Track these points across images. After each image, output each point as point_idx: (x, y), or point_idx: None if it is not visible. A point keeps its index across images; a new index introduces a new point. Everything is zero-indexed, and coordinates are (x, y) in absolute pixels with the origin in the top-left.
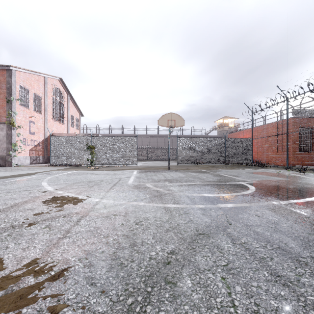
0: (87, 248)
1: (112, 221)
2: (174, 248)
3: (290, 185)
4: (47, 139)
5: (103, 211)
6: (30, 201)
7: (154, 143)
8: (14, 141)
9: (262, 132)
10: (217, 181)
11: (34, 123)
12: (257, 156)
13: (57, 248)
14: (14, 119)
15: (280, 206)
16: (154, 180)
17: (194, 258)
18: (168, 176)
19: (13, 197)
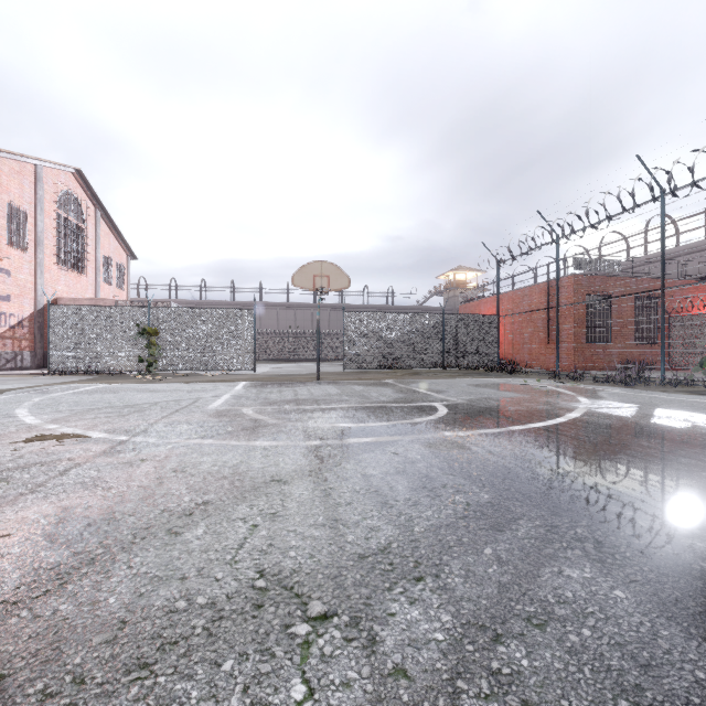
0: (65, 504)
1: (132, 468)
2: (213, 498)
3: (516, 406)
4: (43, 311)
5: (125, 455)
6: None
7: (306, 324)
8: None
9: (522, 303)
10: (391, 402)
11: (9, 275)
12: (512, 352)
13: (12, 506)
14: None
15: (451, 439)
16: (268, 401)
17: (233, 508)
18: (304, 393)
19: None
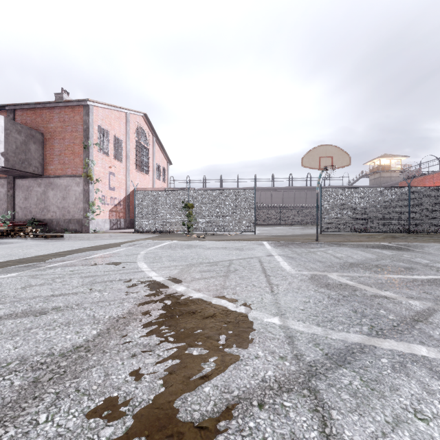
0: None
1: None
2: None
3: None
4: (129, 196)
5: (351, 382)
6: (138, 313)
7: (267, 200)
8: (92, 199)
9: None
10: None
11: (114, 176)
12: None
13: None
14: (92, 171)
15: None
16: (328, 264)
17: None
18: (340, 255)
19: (104, 299)
